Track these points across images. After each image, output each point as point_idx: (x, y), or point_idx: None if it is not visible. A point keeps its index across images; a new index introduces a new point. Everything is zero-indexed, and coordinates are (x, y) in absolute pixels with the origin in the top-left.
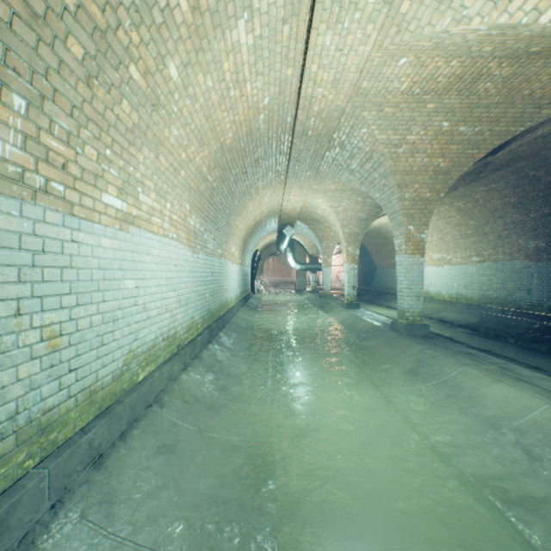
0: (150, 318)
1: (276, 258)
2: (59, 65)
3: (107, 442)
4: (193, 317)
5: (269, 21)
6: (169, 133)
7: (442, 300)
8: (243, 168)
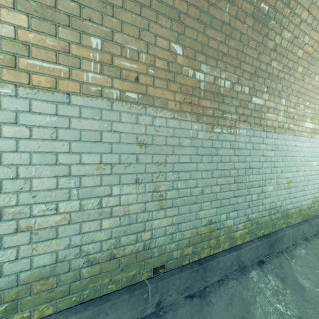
0: None
1: None
2: (293, 80)
3: (307, 234)
4: None
5: None
6: None
7: None
8: None
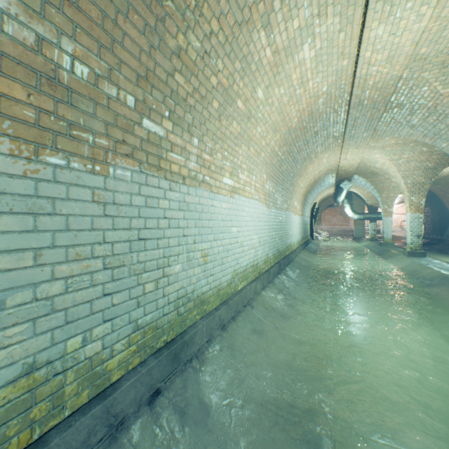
0: (243, 252)
1: (333, 209)
2: (209, 116)
3: (226, 319)
4: (267, 254)
5: (327, 36)
6: (255, 131)
7: None
8: (304, 140)
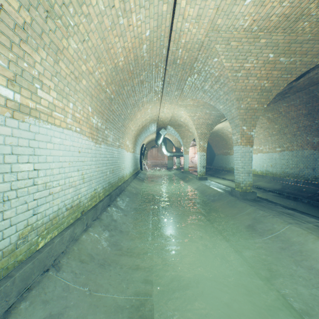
0: (51, 194)
1: (155, 149)
2: None
3: None
4: (96, 189)
5: None
6: (67, 43)
7: (256, 174)
8: (132, 86)
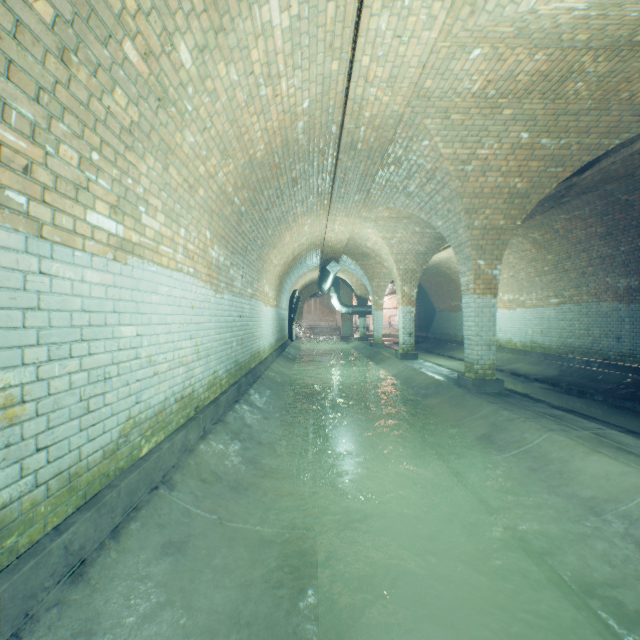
0: (157, 375)
1: (318, 300)
2: (16, 27)
3: (92, 542)
4: (215, 371)
5: None
6: (181, 138)
7: (513, 348)
8: (278, 189)
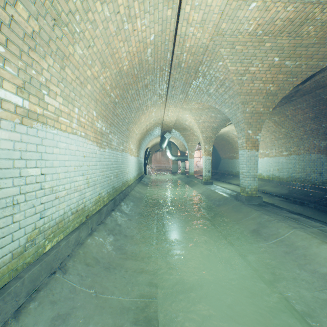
0: (58, 198)
1: (160, 153)
2: None
3: None
4: (100, 193)
5: None
6: (73, 49)
7: (263, 178)
8: (137, 90)
